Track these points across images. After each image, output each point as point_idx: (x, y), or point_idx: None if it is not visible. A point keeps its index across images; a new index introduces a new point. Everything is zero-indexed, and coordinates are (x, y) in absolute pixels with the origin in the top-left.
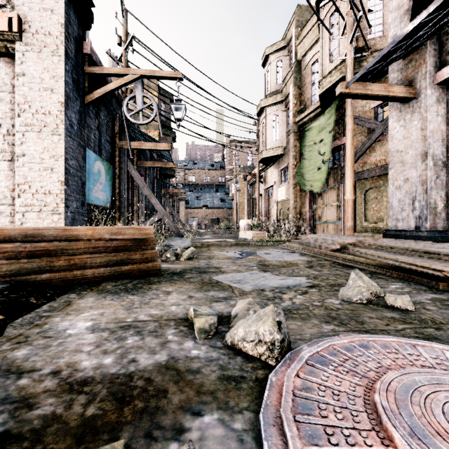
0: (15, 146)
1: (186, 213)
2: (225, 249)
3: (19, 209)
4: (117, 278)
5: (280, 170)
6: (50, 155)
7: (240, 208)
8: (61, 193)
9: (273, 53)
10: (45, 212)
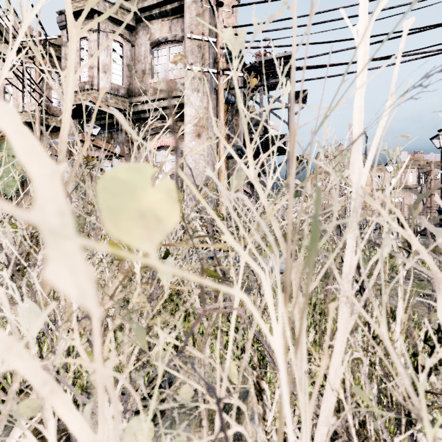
0: None
1: None
2: None
3: None
4: None
5: None
6: None
7: None
8: None
9: None
10: None
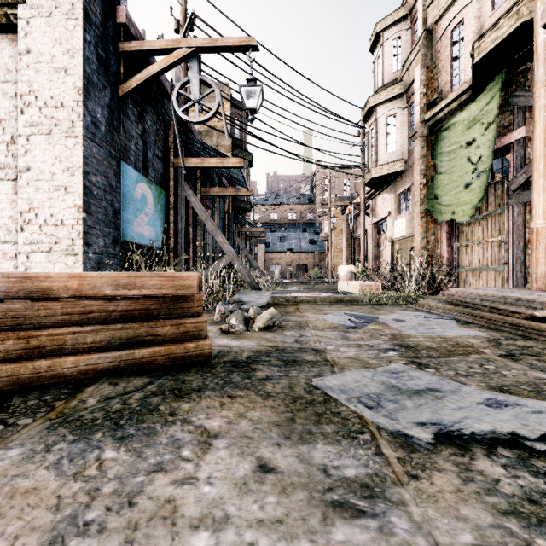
0: (18, 156)
1: (266, 259)
2: (323, 309)
3: (22, 248)
4: (125, 374)
5: (398, 195)
6: (64, 167)
7: (336, 251)
8: (78, 223)
9: (388, 29)
10: (56, 253)
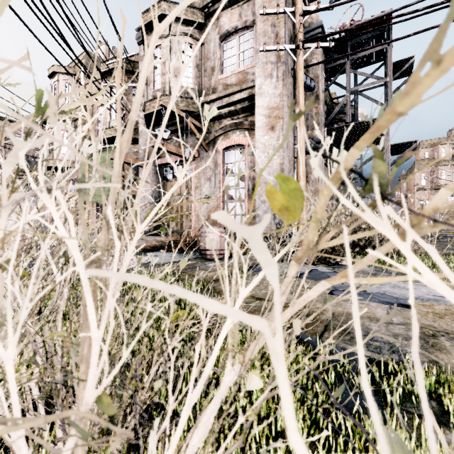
0: None
1: None
2: None
3: None
4: None
5: (70, 180)
6: None
7: None
8: None
9: (62, 74)
10: None
